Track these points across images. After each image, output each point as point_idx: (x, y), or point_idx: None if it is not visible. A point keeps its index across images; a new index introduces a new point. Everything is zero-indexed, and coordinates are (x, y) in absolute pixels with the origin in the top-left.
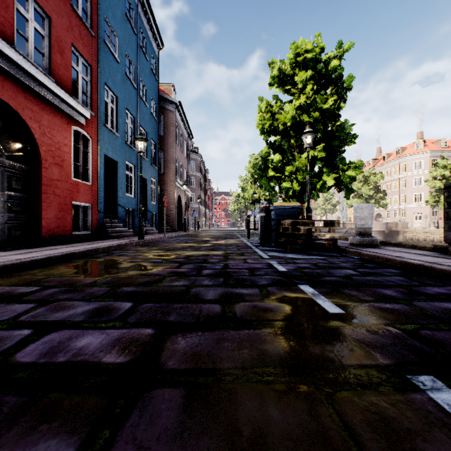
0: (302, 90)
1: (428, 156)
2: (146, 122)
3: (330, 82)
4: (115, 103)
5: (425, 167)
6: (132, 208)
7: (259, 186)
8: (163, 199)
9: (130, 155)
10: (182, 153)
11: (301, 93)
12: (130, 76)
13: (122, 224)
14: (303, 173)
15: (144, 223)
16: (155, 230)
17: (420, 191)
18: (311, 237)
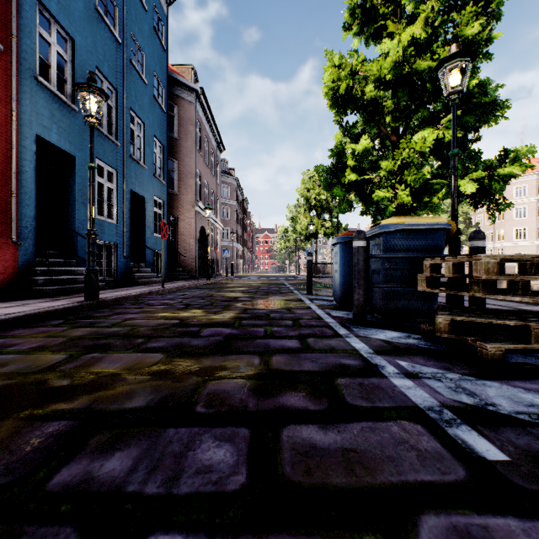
0: (410, 21)
1: (535, 178)
2: (144, 107)
3: (464, 1)
4: (69, 50)
5: (531, 193)
6: (111, 242)
7: (316, 215)
8: (176, 231)
9: (106, 151)
10: (207, 168)
11: (407, 26)
12: (106, 17)
13: (83, 268)
14: (416, 171)
15: (140, 266)
16: (157, 278)
17: (523, 225)
18: (483, 300)
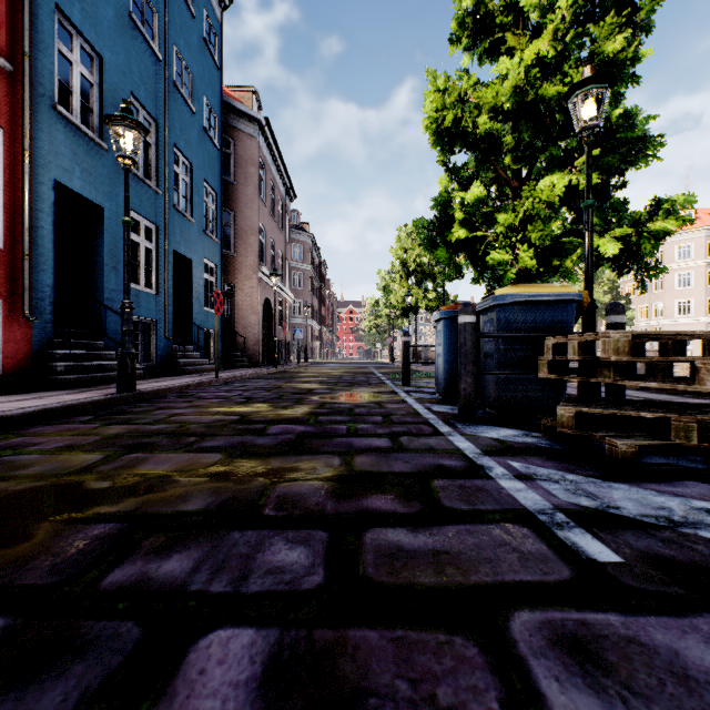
0: (535, 33)
1: (703, 235)
2: (192, 143)
3: (604, 8)
4: (96, 70)
5: (698, 255)
6: (150, 318)
7: (416, 283)
8: (233, 305)
9: (143, 200)
10: (273, 222)
11: (532, 40)
12: (143, 27)
13: (114, 352)
14: (543, 226)
15: (186, 349)
16: (209, 365)
17: (688, 296)
18: (622, 390)
